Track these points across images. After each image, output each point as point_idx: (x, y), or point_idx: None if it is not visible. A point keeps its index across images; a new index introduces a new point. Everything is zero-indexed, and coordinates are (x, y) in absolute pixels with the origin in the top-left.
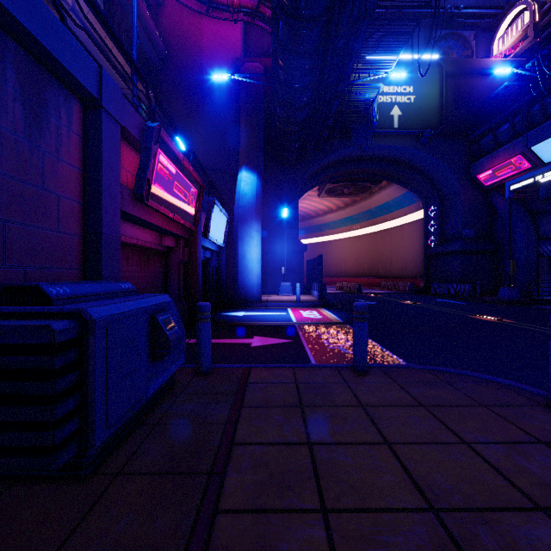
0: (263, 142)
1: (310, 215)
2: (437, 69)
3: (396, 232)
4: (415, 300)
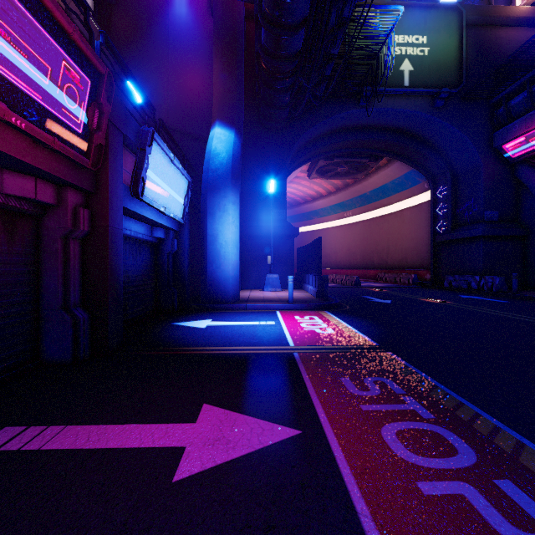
0: (245, 102)
1: (297, 202)
2: (456, 15)
3: (394, 219)
4: (435, 296)
